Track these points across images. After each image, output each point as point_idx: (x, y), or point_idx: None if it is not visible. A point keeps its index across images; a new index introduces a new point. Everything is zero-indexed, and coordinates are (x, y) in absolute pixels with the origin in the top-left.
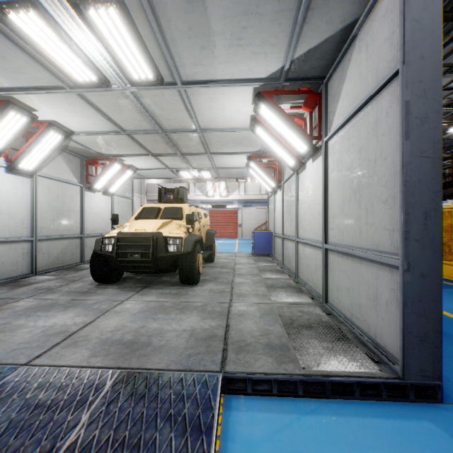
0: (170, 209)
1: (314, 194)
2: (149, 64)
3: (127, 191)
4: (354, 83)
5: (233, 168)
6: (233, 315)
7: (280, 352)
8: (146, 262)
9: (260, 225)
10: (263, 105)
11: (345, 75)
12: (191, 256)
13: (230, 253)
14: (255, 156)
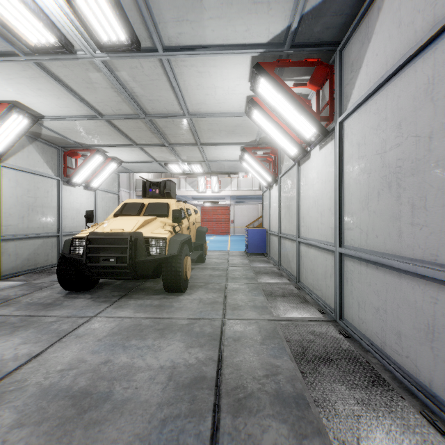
0: (154, 205)
1: (322, 187)
2: (120, 19)
3: (113, 186)
4: (388, 37)
5: (226, 161)
6: (228, 339)
7: (297, 412)
8: (123, 267)
9: (253, 221)
10: (263, 80)
11: (372, 31)
12: (177, 260)
13: (222, 252)
14: (250, 148)
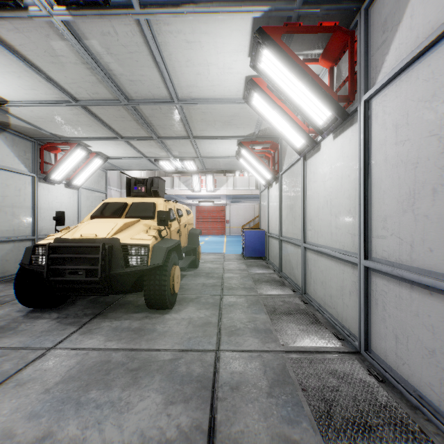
0: (138, 205)
1: (338, 183)
2: None
3: (100, 184)
4: None
5: (221, 157)
6: (223, 387)
7: None
8: (95, 282)
9: (249, 221)
10: (267, 50)
11: None
12: (162, 272)
13: (217, 255)
14: (248, 142)
